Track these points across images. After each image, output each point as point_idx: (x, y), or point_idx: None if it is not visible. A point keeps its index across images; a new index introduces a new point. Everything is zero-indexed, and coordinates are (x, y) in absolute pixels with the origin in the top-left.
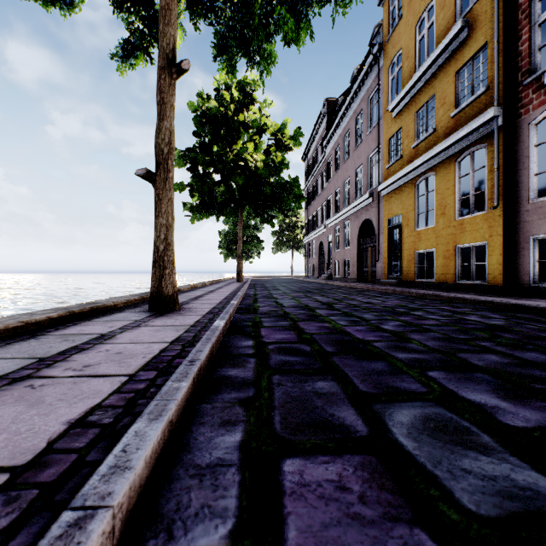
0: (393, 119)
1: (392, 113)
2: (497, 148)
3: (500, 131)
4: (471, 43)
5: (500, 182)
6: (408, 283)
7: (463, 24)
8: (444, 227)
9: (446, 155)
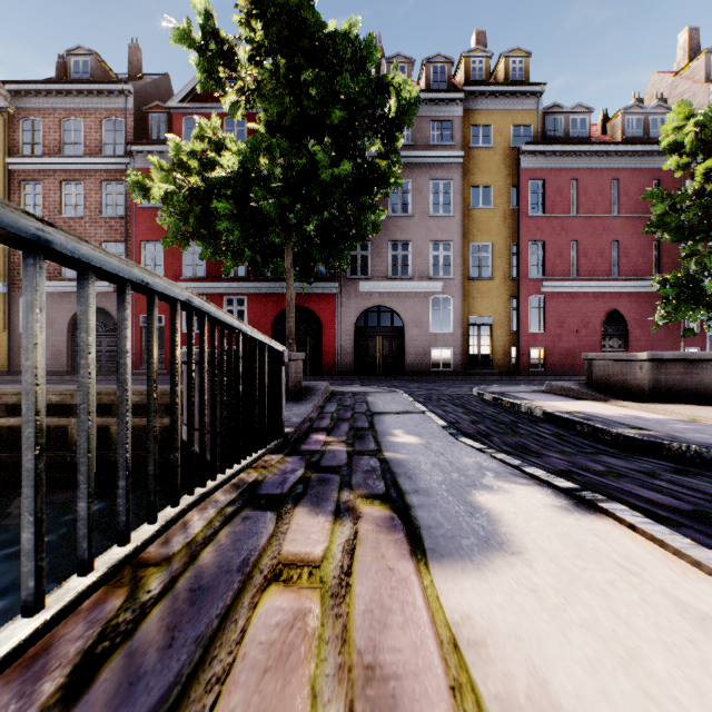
0: None
1: None
2: (5, 303)
3: (7, 295)
4: None
5: (7, 319)
6: None
7: None
8: None
9: None
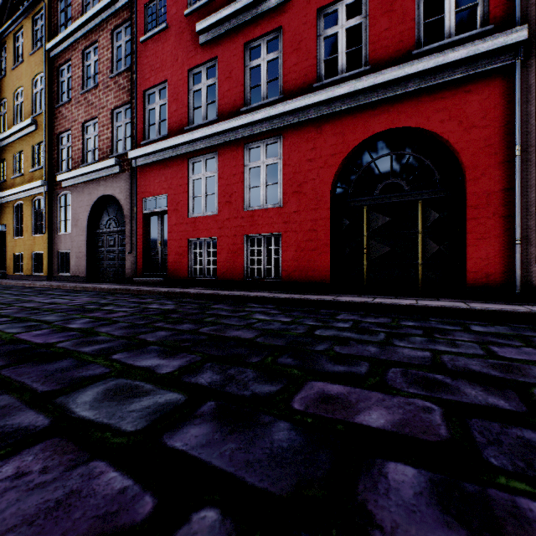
0: (2, 148)
1: (0, 144)
2: (45, 202)
3: (48, 194)
4: (38, 135)
5: (48, 220)
6: (10, 276)
7: (33, 122)
8: (28, 239)
9: (28, 194)
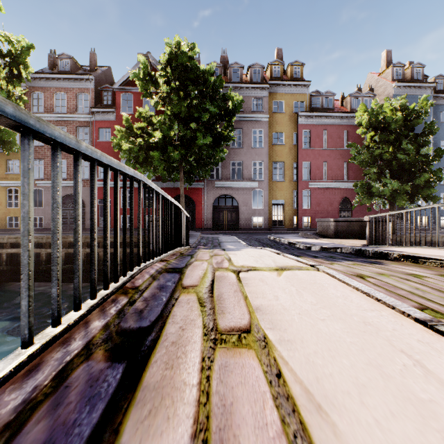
0: None
1: None
2: None
3: None
4: (14, 156)
5: None
6: None
7: None
8: (1, 209)
9: (3, 185)
